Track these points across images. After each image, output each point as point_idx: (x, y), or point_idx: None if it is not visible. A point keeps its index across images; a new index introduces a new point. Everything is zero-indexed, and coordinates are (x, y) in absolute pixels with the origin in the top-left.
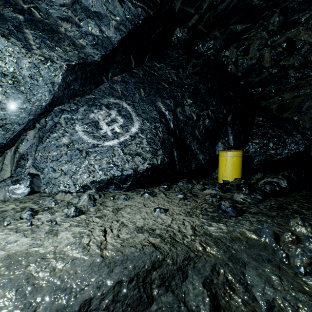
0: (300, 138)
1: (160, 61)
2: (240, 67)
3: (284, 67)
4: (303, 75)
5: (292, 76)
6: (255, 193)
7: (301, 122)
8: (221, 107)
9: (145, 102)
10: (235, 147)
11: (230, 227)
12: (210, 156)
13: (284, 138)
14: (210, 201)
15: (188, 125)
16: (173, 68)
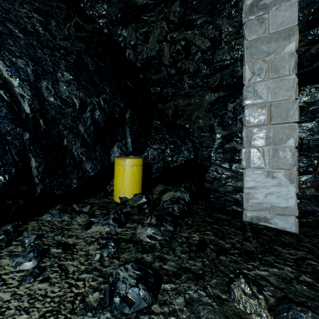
0: (191, 146)
1: None
2: (140, 54)
3: (181, 70)
4: (195, 84)
5: (186, 82)
6: (166, 223)
7: (192, 130)
8: (117, 98)
9: None
10: (133, 153)
11: None
12: (103, 164)
13: (179, 145)
14: (98, 259)
15: (66, 115)
16: (37, 12)
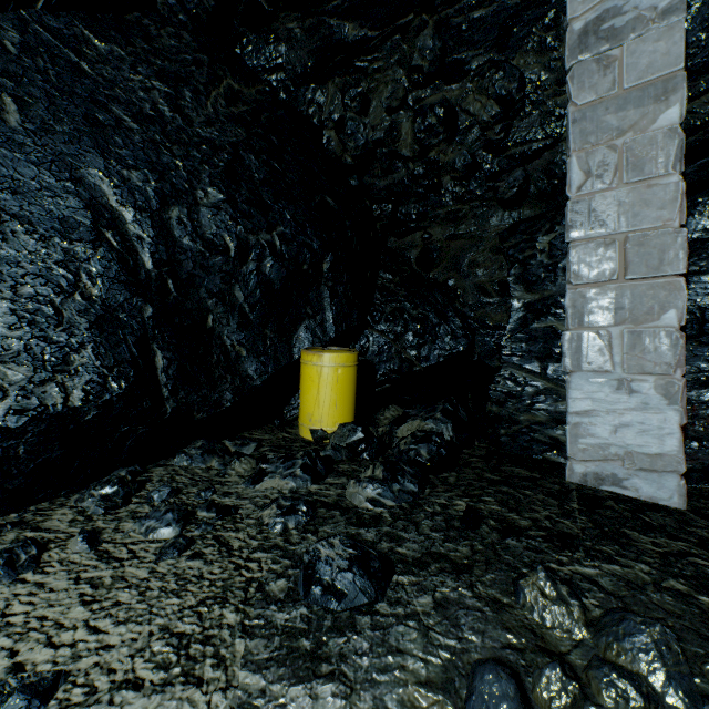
0: (459, 325)
1: (108, 34)
2: (351, 139)
3: (437, 167)
4: (467, 194)
5: (449, 191)
6: (403, 477)
7: (461, 292)
8: (306, 231)
9: (24, 153)
10: (338, 340)
11: (362, 693)
12: (278, 364)
13: (433, 323)
14: (280, 533)
15: (213, 269)
16: (159, 77)
